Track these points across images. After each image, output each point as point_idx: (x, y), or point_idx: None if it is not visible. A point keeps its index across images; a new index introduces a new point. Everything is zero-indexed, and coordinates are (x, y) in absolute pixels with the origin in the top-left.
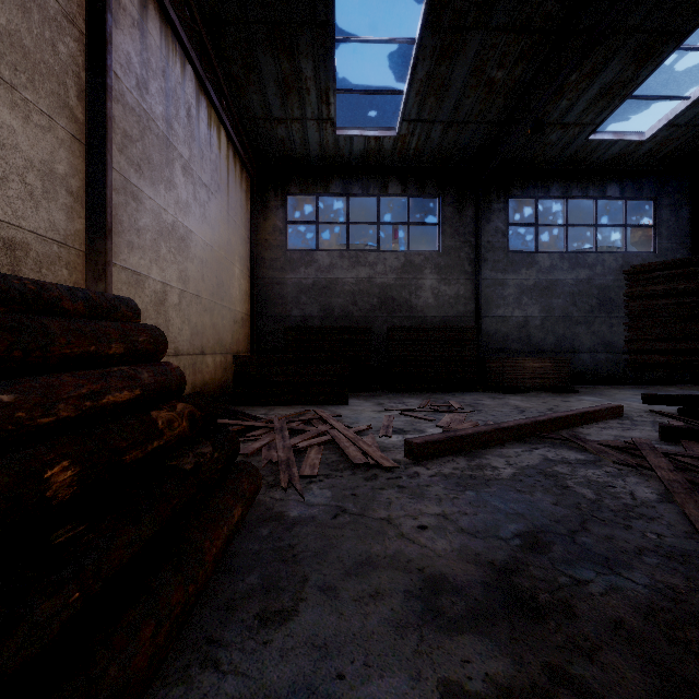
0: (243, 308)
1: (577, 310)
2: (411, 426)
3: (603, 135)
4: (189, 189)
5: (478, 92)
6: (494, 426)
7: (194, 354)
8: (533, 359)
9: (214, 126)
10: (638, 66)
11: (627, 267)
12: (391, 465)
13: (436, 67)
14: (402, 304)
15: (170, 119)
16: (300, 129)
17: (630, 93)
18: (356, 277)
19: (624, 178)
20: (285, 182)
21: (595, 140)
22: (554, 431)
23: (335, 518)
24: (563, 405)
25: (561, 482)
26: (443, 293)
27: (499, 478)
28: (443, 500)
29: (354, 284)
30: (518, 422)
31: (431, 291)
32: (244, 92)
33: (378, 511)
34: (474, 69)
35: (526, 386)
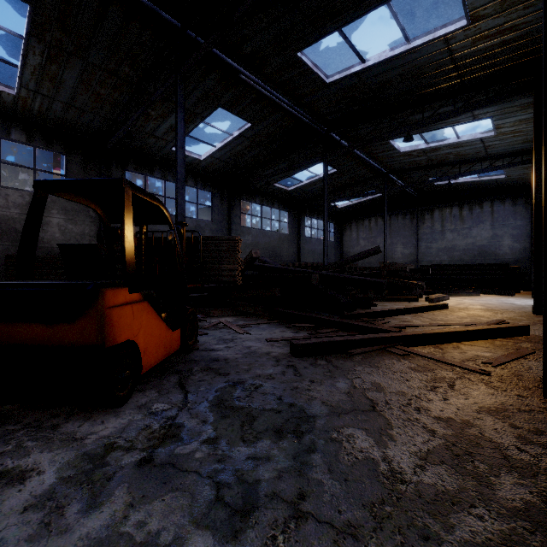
0: None
1: None
2: None
3: None
4: None
5: (89, 95)
6: None
7: None
8: None
9: None
10: (187, 122)
11: (198, 227)
12: None
13: (47, 64)
14: None
15: None
16: None
17: (187, 134)
18: None
19: (197, 176)
20: None
21: None
22: None
23: None
24: None
25: None
26: (71, 230)
27: None
28: None
29: None
30: None
31: (59, 227)
32: None
33: None
34: (82, 79)
35: None
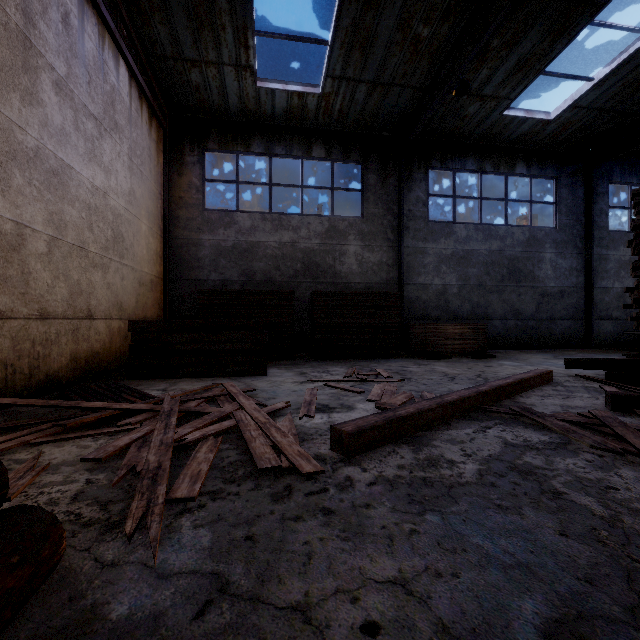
0: (152, 270)
1: (490, 279)
2: (337, 401)
3: (515, 112)
4: (66, 114)
5: (404, 50)
6: (437, 401)
7: (76, 318)
8: (453, 325)
9: (109, 52)
10: (554, 37)
11: (533, 239)
12: (313, 470)
13: (362, 14)
14: (326, 269)
15: (32, 14)
16: (217, 76)
17: (544, 67)
18: (279, 241)
19: (530, 157)
20: (202, 137)
21: (509, 116)
22: (496, 403)
23: (202, 616)
24: (488, 371)
25: (546, 484)
26: (367, 259)
27: (464, 483)
28: (396, 540)
29: (277, 248)
30: (461, 394)
31: (355, 257)
32: (148, 20)
33: (287, 584)
34: (401, 22)
35: (447, 351)
